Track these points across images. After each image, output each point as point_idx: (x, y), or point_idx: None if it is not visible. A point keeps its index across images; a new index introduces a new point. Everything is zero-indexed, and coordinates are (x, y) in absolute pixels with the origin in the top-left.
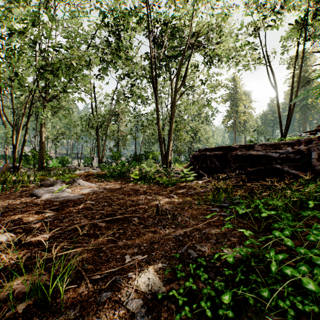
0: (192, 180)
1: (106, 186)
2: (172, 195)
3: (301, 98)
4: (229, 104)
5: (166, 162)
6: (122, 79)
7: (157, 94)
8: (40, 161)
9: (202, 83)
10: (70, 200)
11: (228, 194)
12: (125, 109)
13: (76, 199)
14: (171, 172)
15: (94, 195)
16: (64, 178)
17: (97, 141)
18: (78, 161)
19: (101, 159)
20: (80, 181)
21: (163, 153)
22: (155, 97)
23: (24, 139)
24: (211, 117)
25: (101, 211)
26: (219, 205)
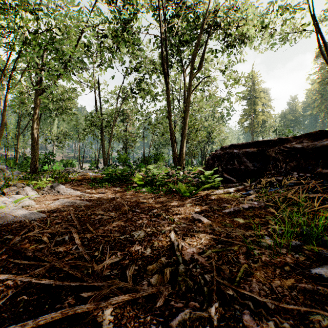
0: (216, 186)
1: (96, 195)
2: (198, 216)
3: (327, 95)
4: (246, 102)
5: (179, 163)
6: (129, 73)
7: (168, 81)
8: (33, 163)
9: (221, 71)
10: (11, 224)
11: (304, 216)
12: (133, 107)
13: (13, 226)
14: (188, 176)
15: (64, 212)
16: (41, 183)
17: (101, 142)
18: (80, 164)
19: (106, 161)
20: (61, 187)
21: (175, 152)
22: (166, 84)
23: (1, 134)
24: (226, 117)
25: (19, 279)
26: (324, 254)
